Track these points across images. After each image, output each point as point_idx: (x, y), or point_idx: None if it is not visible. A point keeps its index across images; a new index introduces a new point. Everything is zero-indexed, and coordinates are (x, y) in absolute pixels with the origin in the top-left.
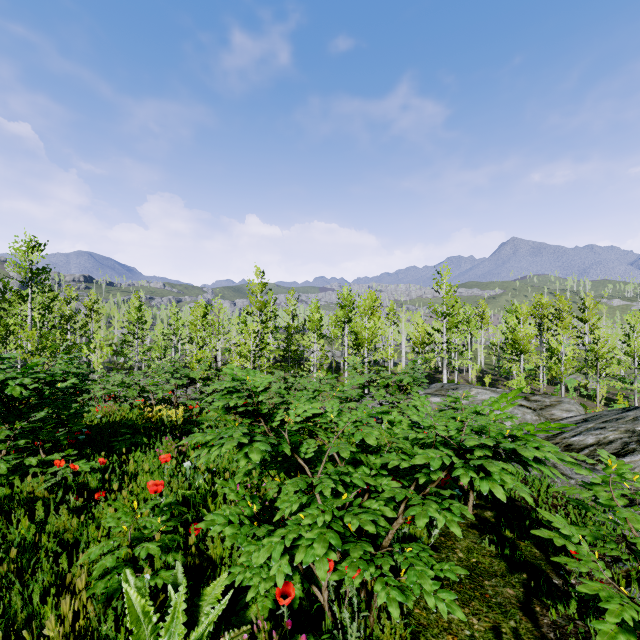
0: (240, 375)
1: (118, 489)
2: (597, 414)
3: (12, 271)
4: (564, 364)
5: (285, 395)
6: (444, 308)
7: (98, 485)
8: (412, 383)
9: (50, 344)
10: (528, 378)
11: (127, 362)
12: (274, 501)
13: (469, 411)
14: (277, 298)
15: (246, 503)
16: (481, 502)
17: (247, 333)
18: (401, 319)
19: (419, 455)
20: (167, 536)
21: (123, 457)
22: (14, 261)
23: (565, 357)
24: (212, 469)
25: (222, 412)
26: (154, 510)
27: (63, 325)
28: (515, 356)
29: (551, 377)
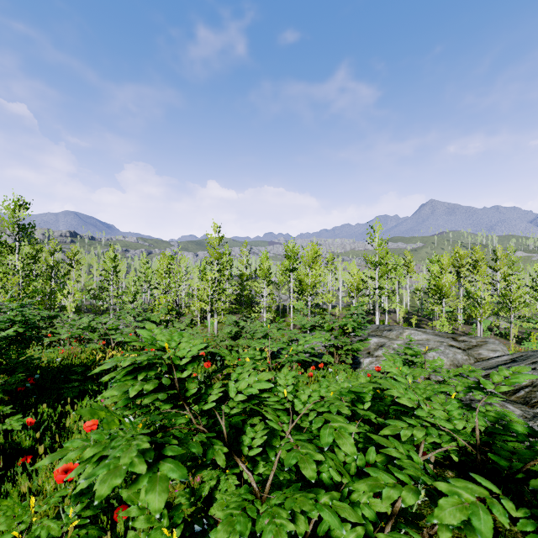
0: (160, 339)
1: (51, 449)
2: (523, 354)
3: (1, 226)
4: (483, 307)
5: (227, 357)
6: (376, 258)
7: (31, 444)
8: (356, 327)
9: (31, 290)
10: (449, 319)
11: (103, 305)
12: (211, 494)
13: (465, 384)
14: (232, 250)
15: (161, 531)
16: (438, 458)
17: (206, 280)
18: (338, 268)
19: (445, 498)
20: (80, 533)
21: (67, 408)
22: (3, 217)
23: (483, 301)
24: (156, 423)
25: (123, 401)
26: (63, 501)
27: (48, 273)
28: (438, 300)
29: (467, 318)
